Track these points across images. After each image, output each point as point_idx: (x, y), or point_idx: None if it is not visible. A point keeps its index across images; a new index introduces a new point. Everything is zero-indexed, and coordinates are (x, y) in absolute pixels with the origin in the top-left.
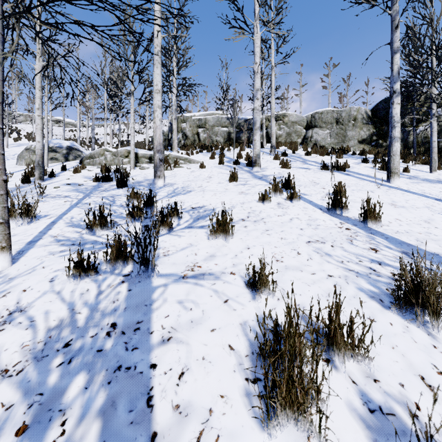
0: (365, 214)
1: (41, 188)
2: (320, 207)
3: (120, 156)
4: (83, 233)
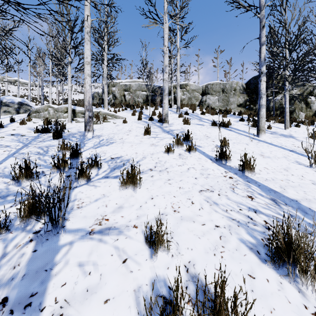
0: (243, 165)
1: None
2: (210, 157)
3: (61, 111)
4: (10, 183)
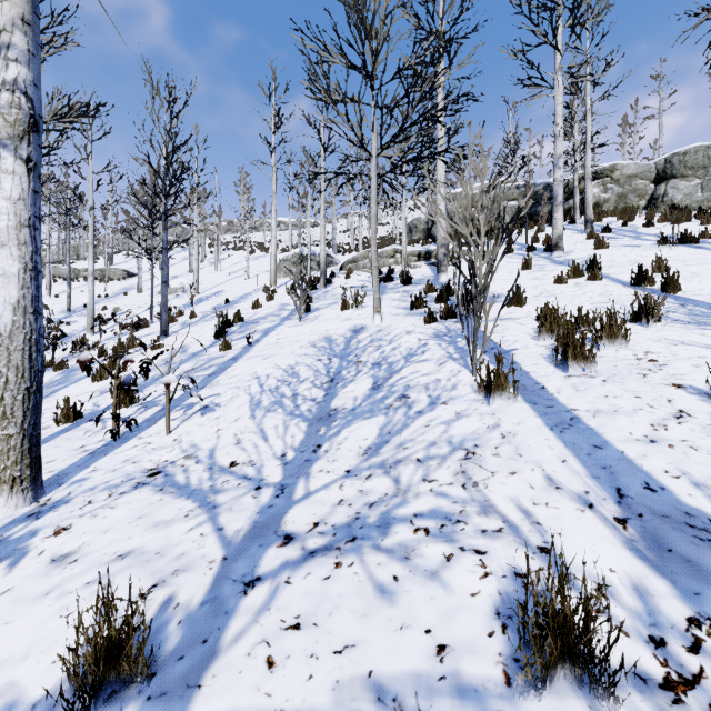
0: (664, 281)
1: (343, 289)
2: (624, 283)
3: (385, 257)
4: (407, 310)
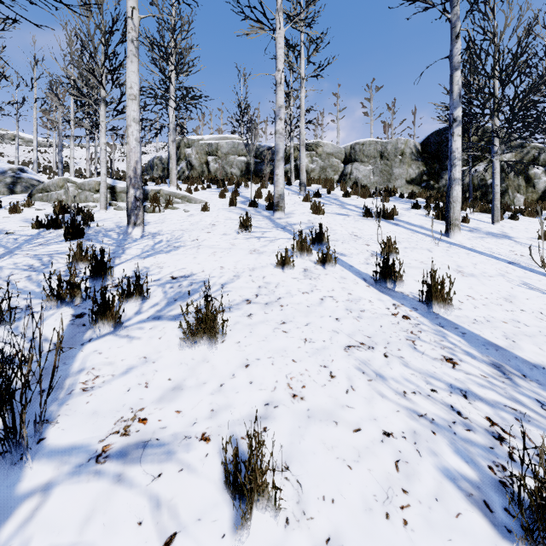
0: (429, 293)
1: None
2: (363, 276)
3: (88, 190)
4: None
